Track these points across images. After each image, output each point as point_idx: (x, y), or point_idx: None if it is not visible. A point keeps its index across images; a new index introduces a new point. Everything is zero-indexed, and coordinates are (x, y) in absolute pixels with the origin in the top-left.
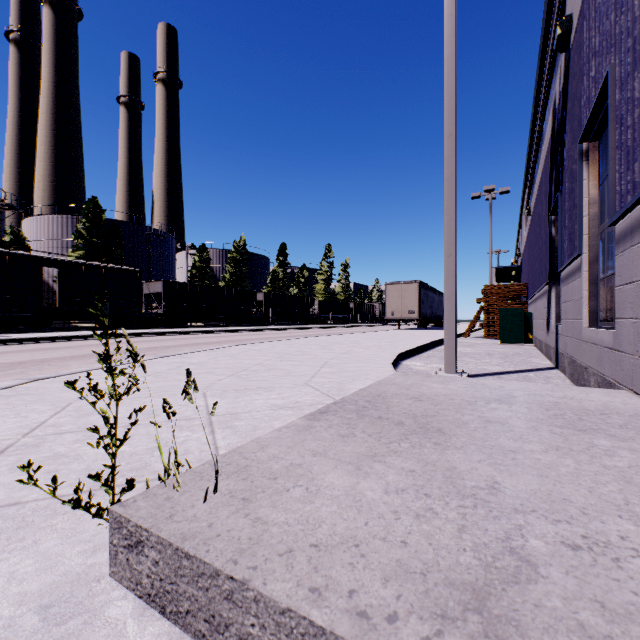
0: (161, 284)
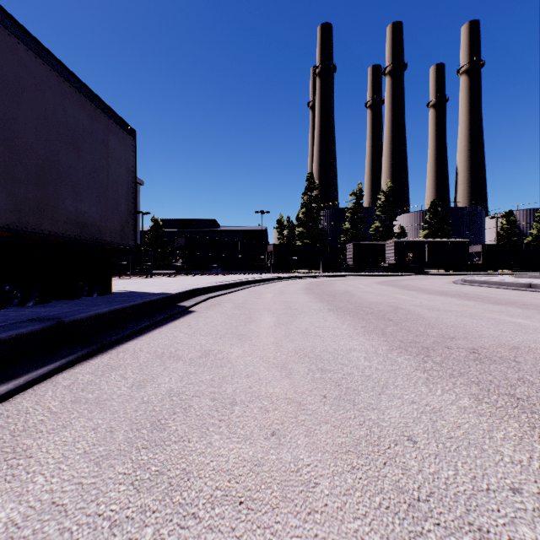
0: (480, 246)
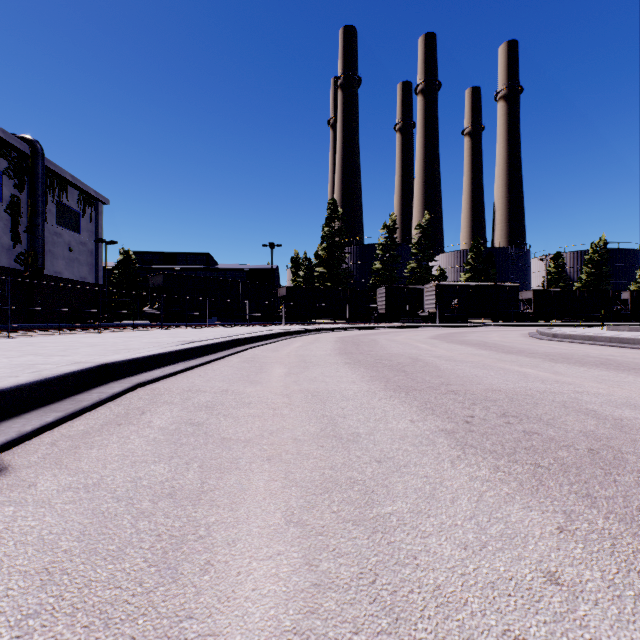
0: (531, 292)
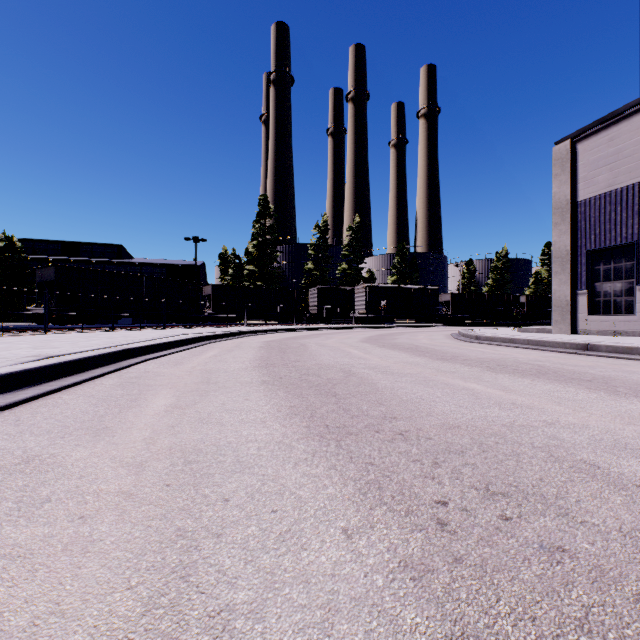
0: (449, 295)
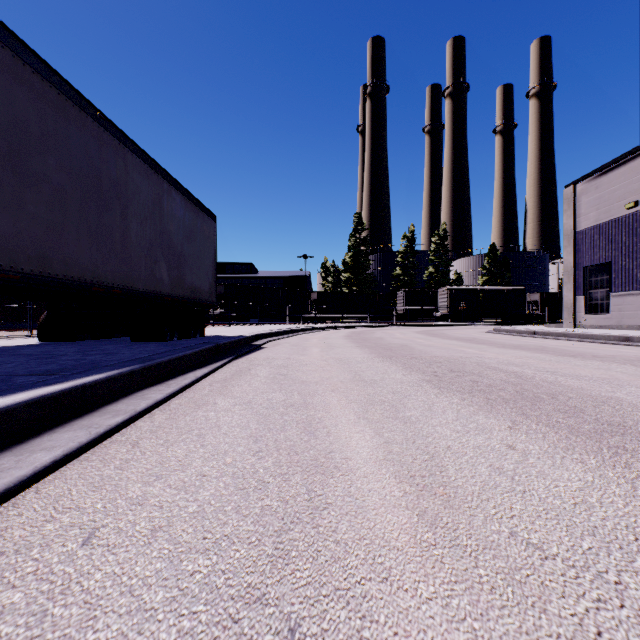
0: (538, 295)
